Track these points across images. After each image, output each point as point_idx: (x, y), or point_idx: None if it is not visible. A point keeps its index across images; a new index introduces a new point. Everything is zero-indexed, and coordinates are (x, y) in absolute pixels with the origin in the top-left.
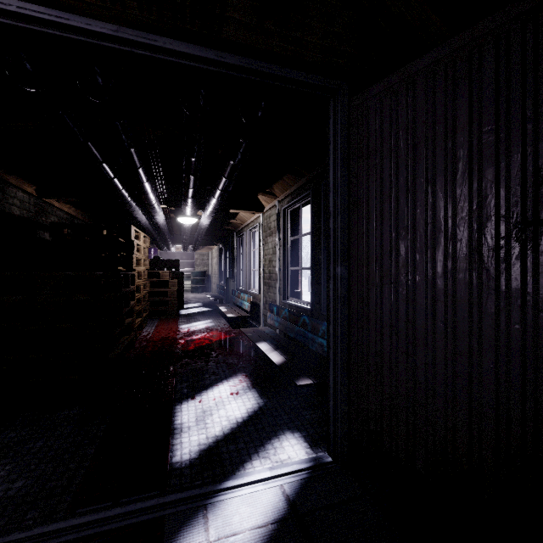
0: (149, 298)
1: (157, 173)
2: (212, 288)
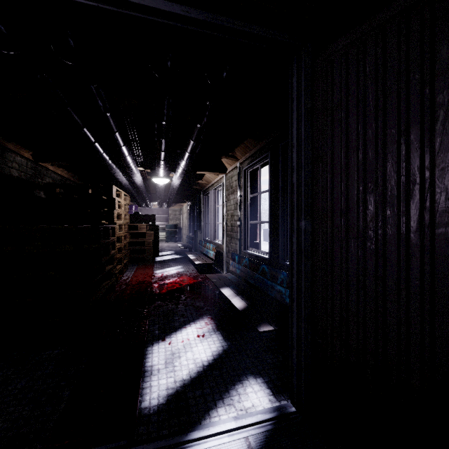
0: (129, 247)
1: (133, 138)
2: (183, 239)
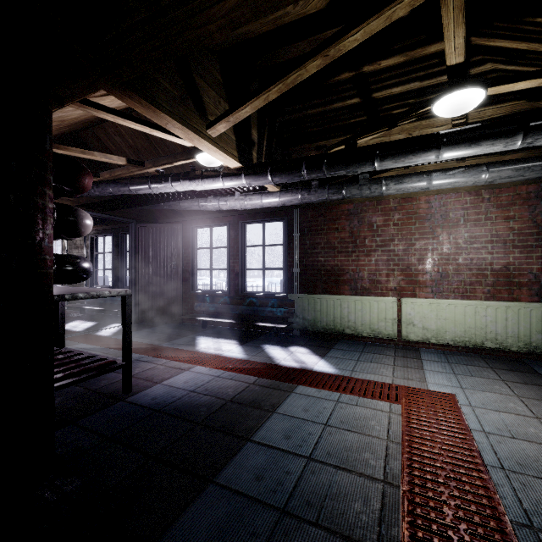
0: None
1: None
2: None
